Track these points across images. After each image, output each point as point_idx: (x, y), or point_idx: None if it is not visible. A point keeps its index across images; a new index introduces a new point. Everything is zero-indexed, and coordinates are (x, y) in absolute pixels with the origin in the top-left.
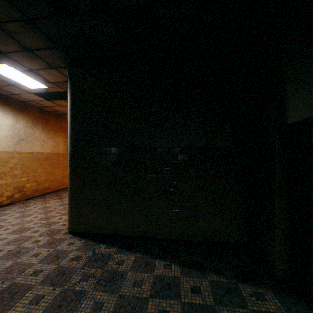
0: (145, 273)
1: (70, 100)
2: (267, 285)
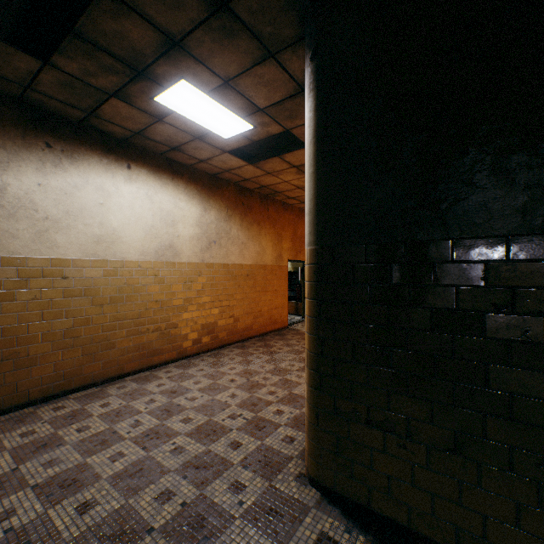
0: None
1: (311, 116)
2: None
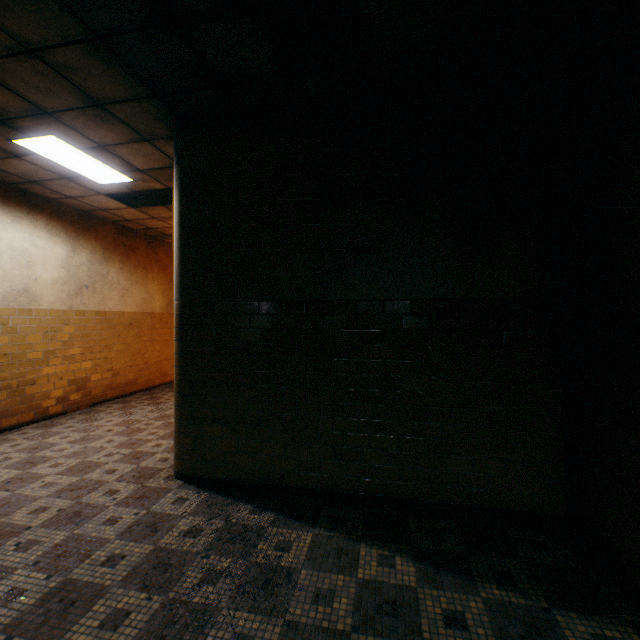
0: (338, 574)
1: (177, 205)
2: (626, 621)
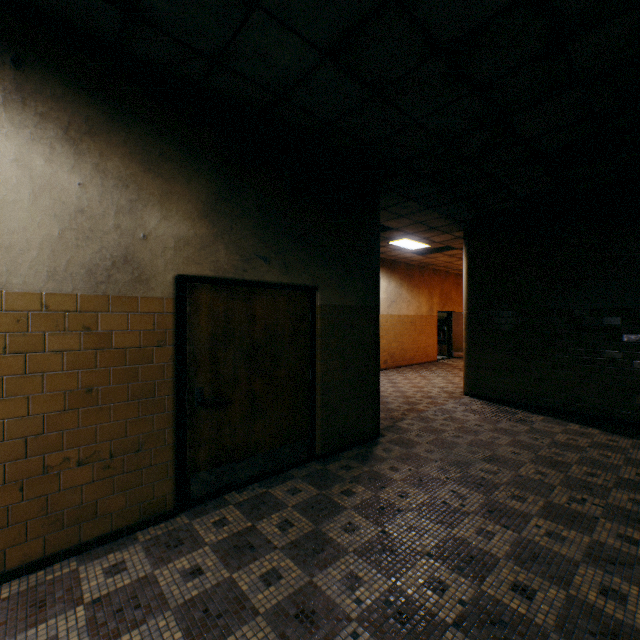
0: (555, 425)
1: (465, 265)
2: None
